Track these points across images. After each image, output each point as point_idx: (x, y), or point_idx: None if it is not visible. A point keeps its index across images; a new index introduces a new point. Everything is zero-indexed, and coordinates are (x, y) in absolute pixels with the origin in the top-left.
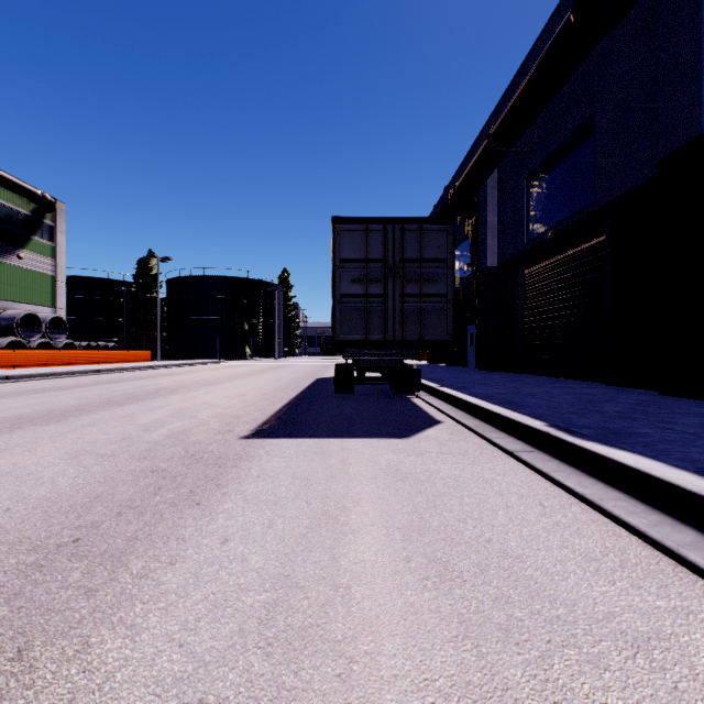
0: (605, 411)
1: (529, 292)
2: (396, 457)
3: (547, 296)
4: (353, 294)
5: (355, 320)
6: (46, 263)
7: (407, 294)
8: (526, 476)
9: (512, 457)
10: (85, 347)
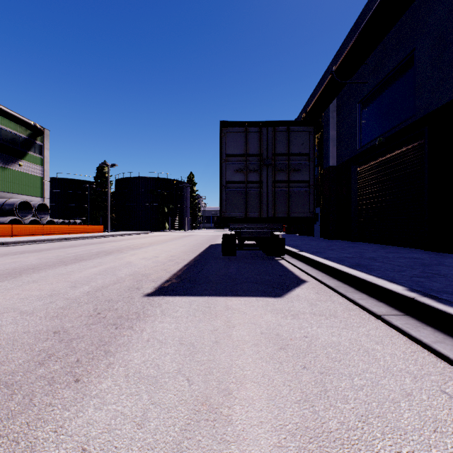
0: (446, 275)
1: (361, 183)
2: (274, 318)
3: (375, 186)
4: (236, 181)
5: (237, 201)
6: (37, 169)
7: (278, 180)
8: (405, 346)
9: (379, 319)
10: (61, 223)
